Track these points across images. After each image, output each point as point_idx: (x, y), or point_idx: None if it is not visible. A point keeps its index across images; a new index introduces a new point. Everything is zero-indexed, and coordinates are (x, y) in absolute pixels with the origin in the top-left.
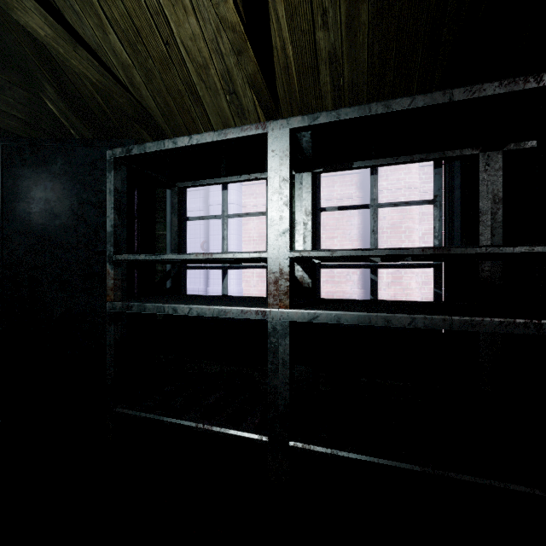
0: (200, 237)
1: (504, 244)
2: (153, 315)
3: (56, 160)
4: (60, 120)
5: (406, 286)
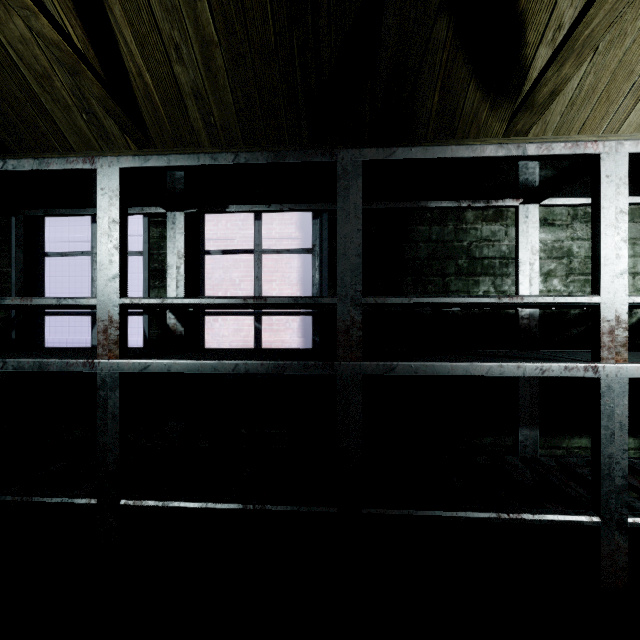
0: None
1: (364, 294)
2: None
3: None
4: None
5: None
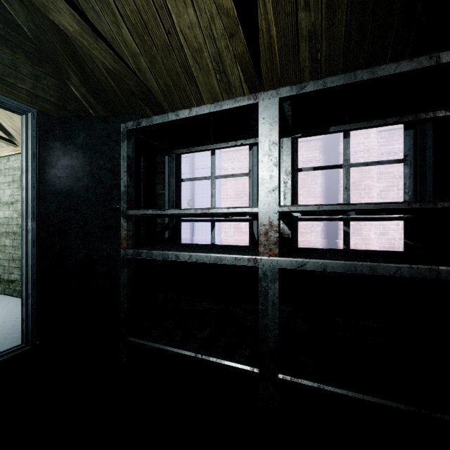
0: (187, 196)
1: None
2: (154, 260)
3: (80, 134)
4: (81, 102)
5: (365, 236)
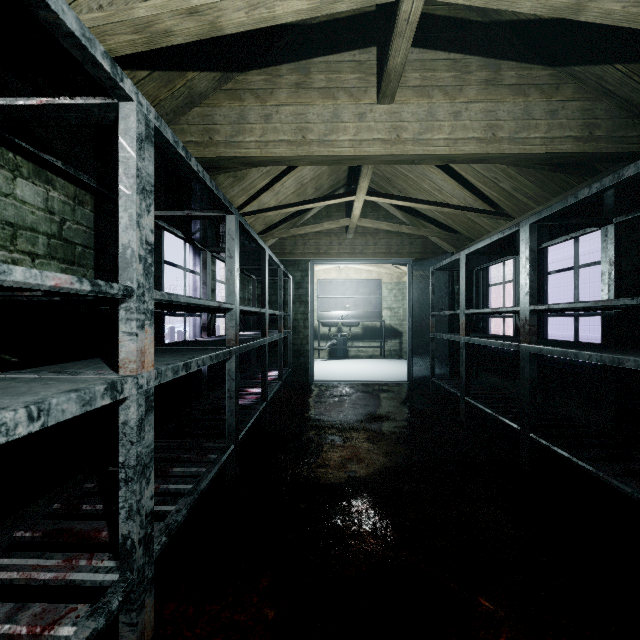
0: None
1: (639, 295)
2: (472, 345)
3: (426, 269)
4: (435, 244)
5: None
